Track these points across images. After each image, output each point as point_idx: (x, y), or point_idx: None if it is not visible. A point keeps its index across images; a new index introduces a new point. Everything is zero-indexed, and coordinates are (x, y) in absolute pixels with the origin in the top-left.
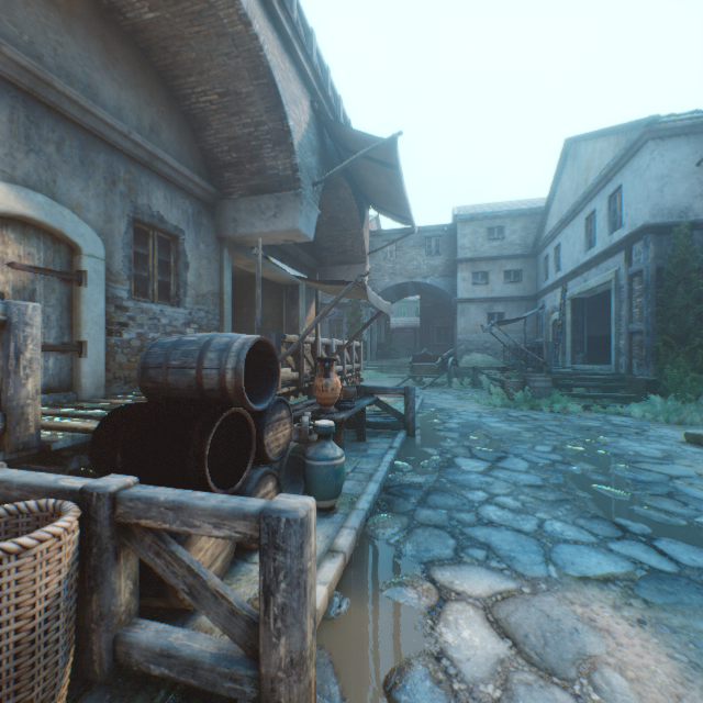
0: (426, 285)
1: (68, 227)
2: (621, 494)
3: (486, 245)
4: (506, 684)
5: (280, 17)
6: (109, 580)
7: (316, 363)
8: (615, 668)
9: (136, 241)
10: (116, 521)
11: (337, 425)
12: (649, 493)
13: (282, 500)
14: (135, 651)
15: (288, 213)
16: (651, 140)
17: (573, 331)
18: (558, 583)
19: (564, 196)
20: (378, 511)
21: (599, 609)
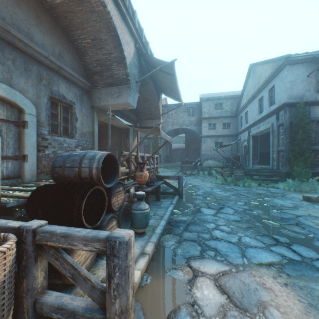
0: (188, 129)
1: (18, 100)
2: (275, 224)
3: (214, 111)
4: (225, 317)
5: (120, 4)
6: (32, 272)
7: (137, 164)
8: (275, 307)
9: (52, 107)
10: (36, 243)
11: (147, 193)
12: (288, 223)
13: (117, 232)
14: (45, 307)
15: (124, 95)
16: (287, 65)
17: (253, 150)
18: (248, 267)
19: (249, 89)
20: (165, 233)
21: (266, 278)
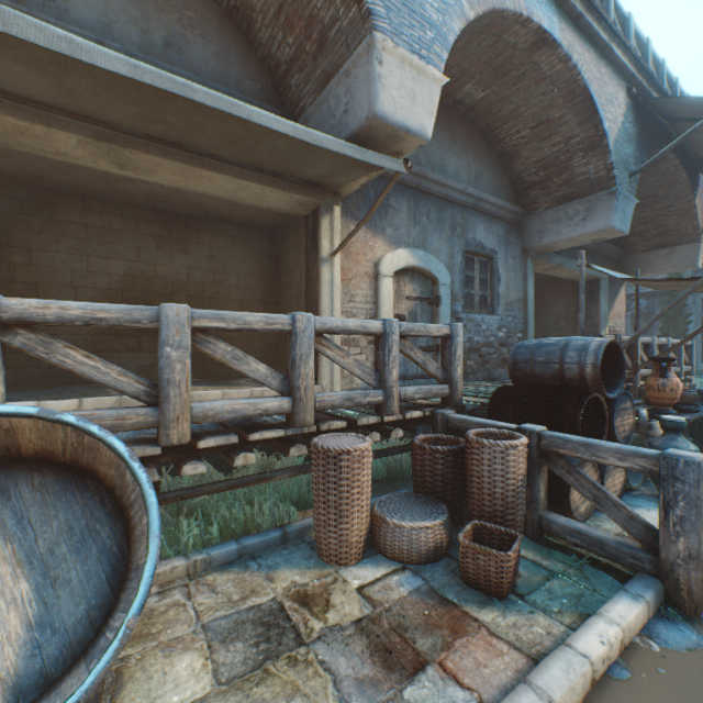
0: None
1: (432, 268)
2: None
3: None
4: None
5: (597, 32)
6: (535, 481)
7: (635, 363)
8: None
9: (464, 267)
10: (539, 448)
11: None
12: None
13: (674, 451)
14: (554, 525)
15: (599, 214)
16: None
17: None
18: None
19: None
20: None
21: None
